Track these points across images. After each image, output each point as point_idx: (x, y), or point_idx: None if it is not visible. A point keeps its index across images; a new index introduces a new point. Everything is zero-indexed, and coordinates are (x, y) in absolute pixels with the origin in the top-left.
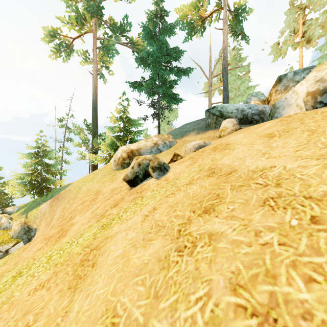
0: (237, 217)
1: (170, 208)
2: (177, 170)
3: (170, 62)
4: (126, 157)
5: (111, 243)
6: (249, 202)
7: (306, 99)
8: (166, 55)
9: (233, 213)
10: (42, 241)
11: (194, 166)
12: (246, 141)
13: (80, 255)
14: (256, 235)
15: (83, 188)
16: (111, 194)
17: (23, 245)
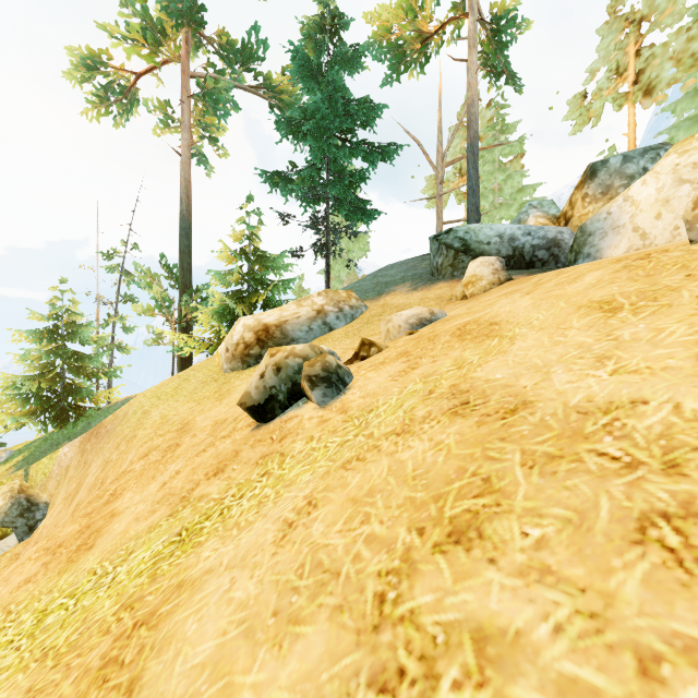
0: (560, 578)
1: (354, 509)
2: (370, 386)
3: (353, 130)
4: (253, 341)
5: (189, 611)
6: (589, 521)
7: (693, 215)
8: (343, 115)
9: (544, 558)
10: (39, 556)
11: (413, 377)
12: (541, 319)
13: (106, 636)
14: (643, 671)
15: (153, 415)
16: (211, 437)
17: (16, 542)
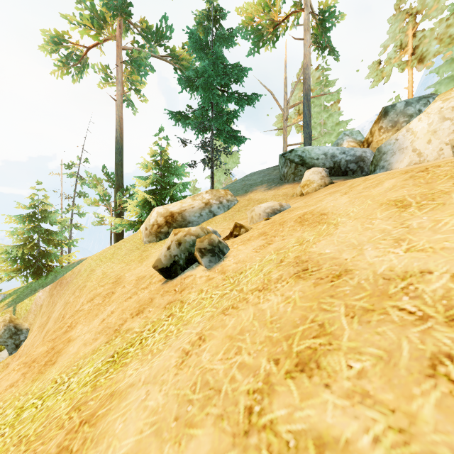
0: (376, 401)
1: (230, 343)
2: (241, 256)
3: (229, 84)
4: (163, 223)
5: (117, 414)
6: (395, 359)
7: None
8: (222, 75)
9: (364, 385)
10: (20, 368)
11: (269, 250)
12: (355, 212)
13: (61, 430)
14: None
15: (97, 272)
16: (135, 288)
17: (7, 355)
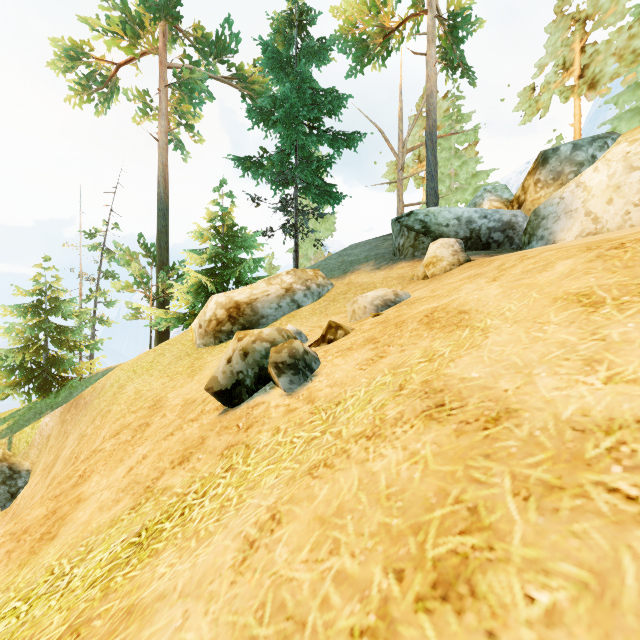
0: None
1: (322, 532)
2: (337, 375)
3: (320, 118)
4: (225, 318)
5: None
6: (612, 590)
7: None
8: (311, 104)
9: None
10: (5, 541)
11: (382, 367)
12: (514, 310)
13: None
14: None
15: (128, 389)
16: (179, 419)
17: None
